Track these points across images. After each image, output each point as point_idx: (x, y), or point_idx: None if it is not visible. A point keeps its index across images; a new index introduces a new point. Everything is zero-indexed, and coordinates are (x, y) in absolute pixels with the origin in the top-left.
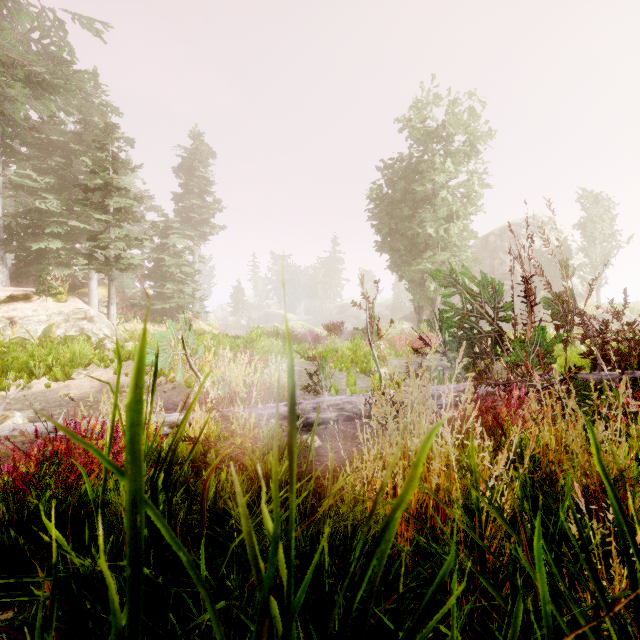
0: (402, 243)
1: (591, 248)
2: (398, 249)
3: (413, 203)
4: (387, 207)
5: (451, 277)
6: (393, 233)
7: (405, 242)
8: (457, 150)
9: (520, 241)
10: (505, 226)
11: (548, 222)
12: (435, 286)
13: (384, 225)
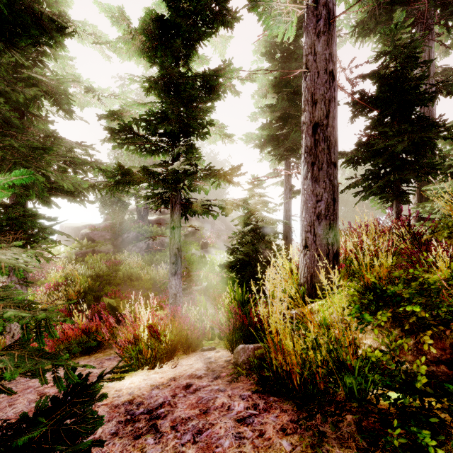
0: None
1: None
2: None
3: None
4: None
5: None
6: None
7: None
8: None
9: None
10: None
11: None
12: None
13: None
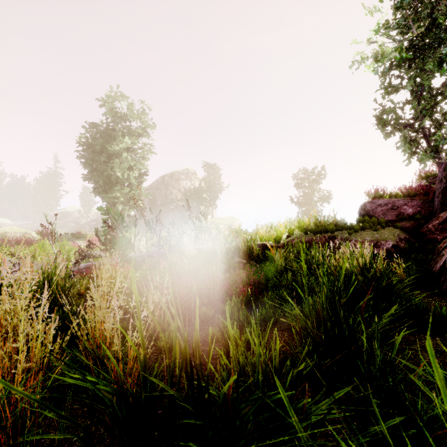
0: (101, 178)
1: (210, 190)
2: (99, 181)
3: (109, 154)
4: (90, 154)
5: (107, 210)
6: (95, 171)
7: (104, 178)
8: (135, 130)
9: (180, 182)
10: (173, 172)
11: (194, 173)
12: (122, 207)
13: (88, 165)
